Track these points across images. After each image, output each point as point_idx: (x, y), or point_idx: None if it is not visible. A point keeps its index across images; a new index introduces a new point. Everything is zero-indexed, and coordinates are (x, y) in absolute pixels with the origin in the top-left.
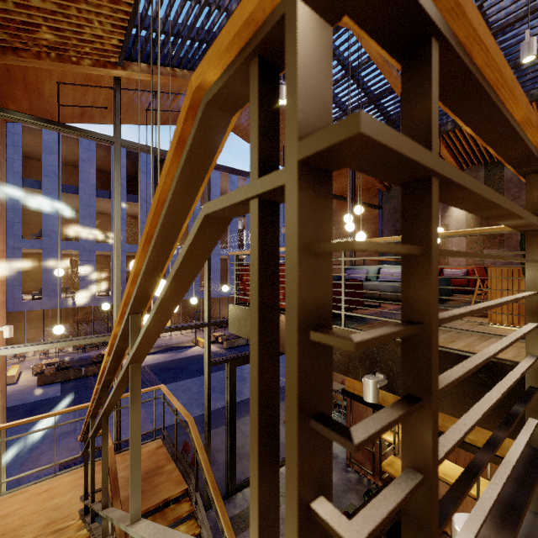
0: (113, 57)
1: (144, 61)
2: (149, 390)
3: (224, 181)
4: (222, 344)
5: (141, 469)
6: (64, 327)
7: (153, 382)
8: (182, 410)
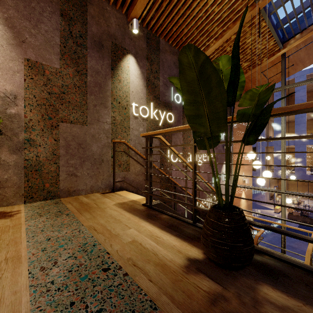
0: (276, 48)
1: (299, 32)
2: (303, 230)
3: None
4: None
5: None
6: None
7: None
8: (309, 247)
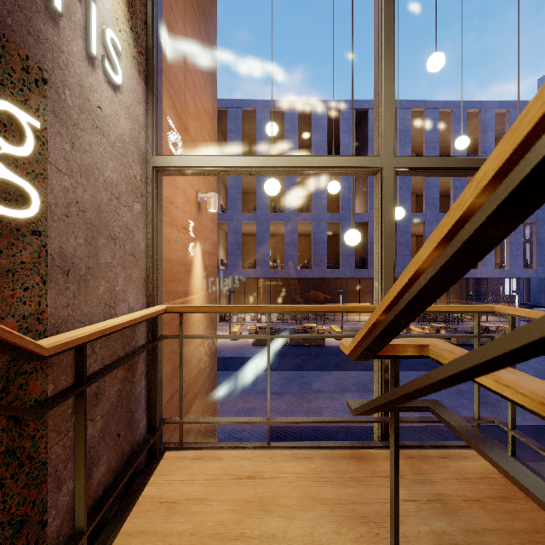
0: None
1: None
2: (464, 308)
3: (442, 126)
4: (446, 339)
5: (505, 538)
6: (272, 302)
7: (363, 365)
8: None
